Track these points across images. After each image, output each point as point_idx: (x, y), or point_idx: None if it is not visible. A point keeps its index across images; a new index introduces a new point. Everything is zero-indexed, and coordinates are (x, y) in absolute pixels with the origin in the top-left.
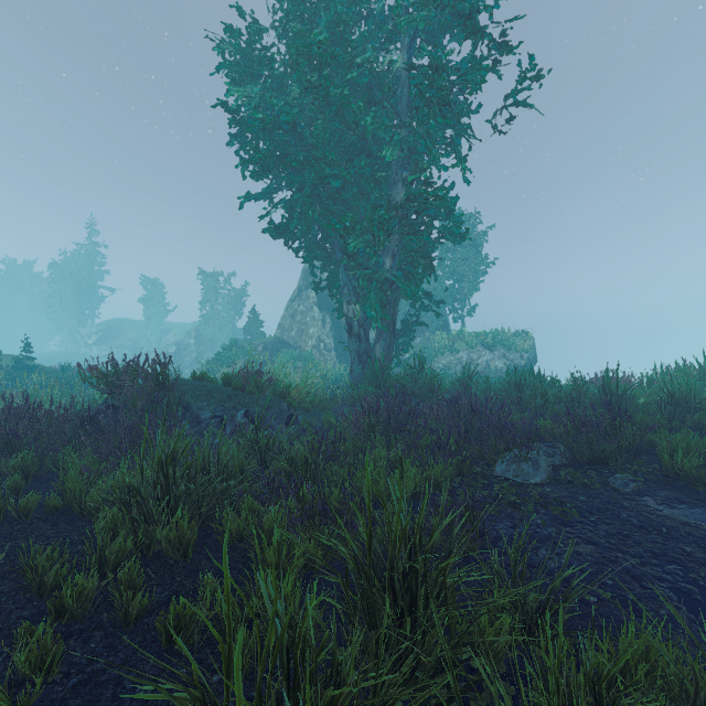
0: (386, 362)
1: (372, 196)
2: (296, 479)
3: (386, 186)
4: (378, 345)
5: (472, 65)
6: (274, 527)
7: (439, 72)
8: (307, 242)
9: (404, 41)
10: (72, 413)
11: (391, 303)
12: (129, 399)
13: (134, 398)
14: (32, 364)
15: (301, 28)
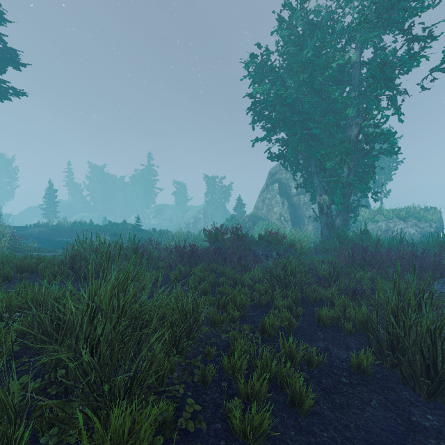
0: (343, 228)
1: (337, 135)
2: (329, 281)
3: (343, 128)
4: (338, 219)
5: (409, 57)
6: (333, 296)
7: (387, 65)
8: (292, 162)
9: (357, 45)
10: (198, 250)
11: (346, 195)
12: (229, 244)
13: (228, 244)
14: (139, 228)
15: (296, 50)
